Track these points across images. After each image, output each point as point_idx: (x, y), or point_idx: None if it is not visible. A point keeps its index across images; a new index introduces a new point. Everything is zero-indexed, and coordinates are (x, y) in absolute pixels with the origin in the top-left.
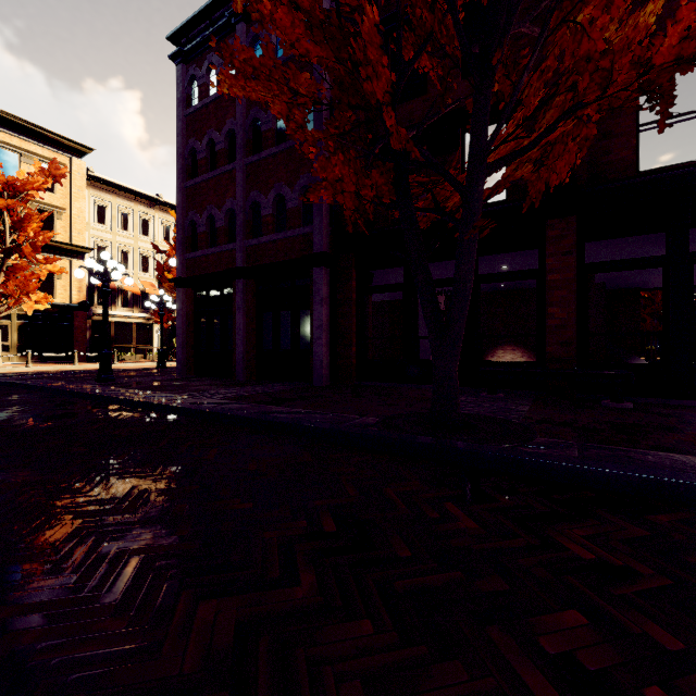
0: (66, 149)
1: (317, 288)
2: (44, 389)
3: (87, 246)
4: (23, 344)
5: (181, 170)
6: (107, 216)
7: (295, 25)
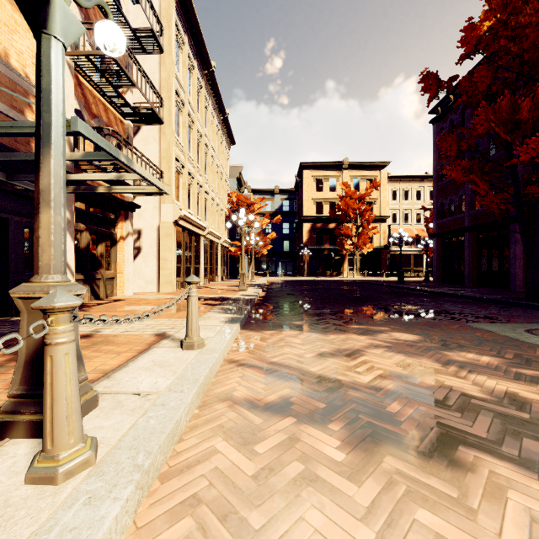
0: (378, 167)
1: (512, 235)
2: (380, 285)
3: (387, 214)
4: (361, 267)
5: (435, 178)
6: (397, 195)
7: (458, 175)
